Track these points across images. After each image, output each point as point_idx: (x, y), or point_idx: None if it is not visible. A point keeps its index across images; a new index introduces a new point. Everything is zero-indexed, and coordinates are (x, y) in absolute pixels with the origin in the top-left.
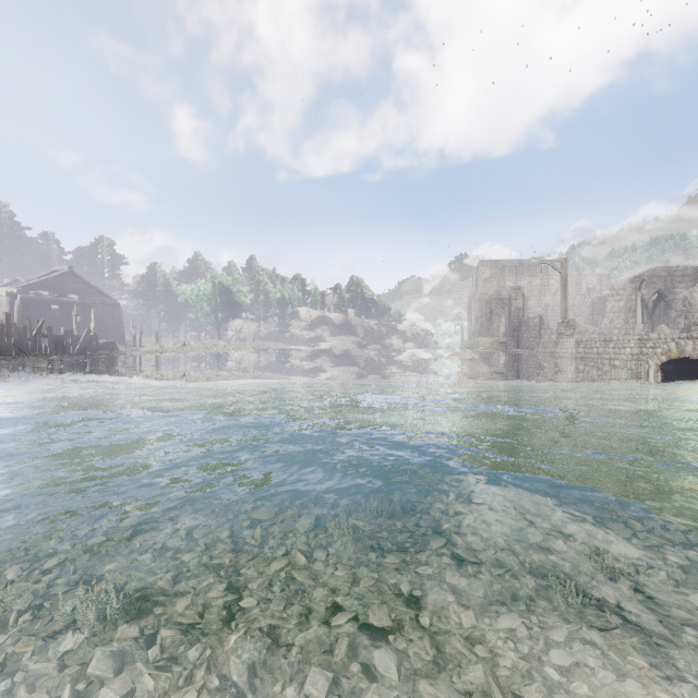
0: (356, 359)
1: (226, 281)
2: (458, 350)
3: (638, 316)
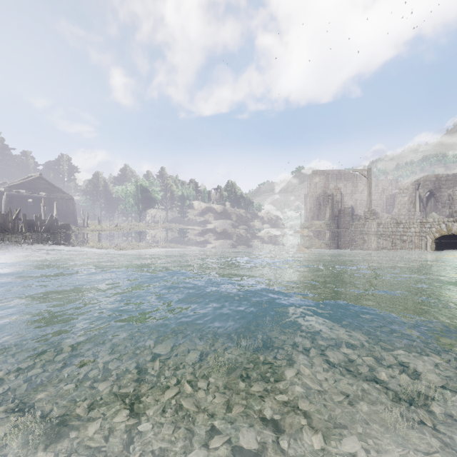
0: (231, 235)
1: (145, 184)
2: (298, 229)
3: (417, 207)
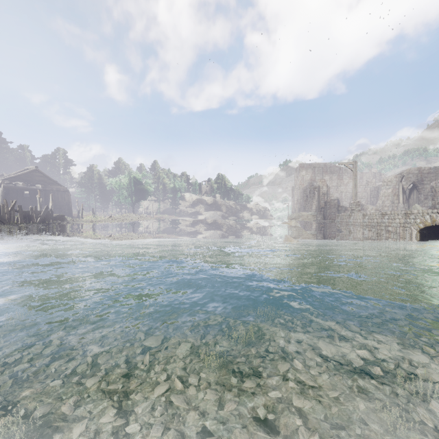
0: (221, 226)
1: (138, 176)
2: (286, 220)
3: (400, 199)
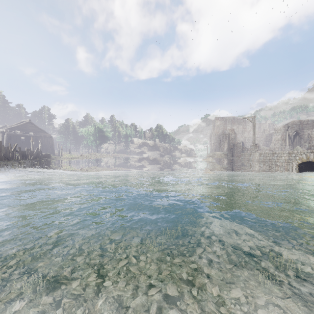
0: (159, 161)
1: (100, 126)
2: (205, 157)
3: (287, 142)
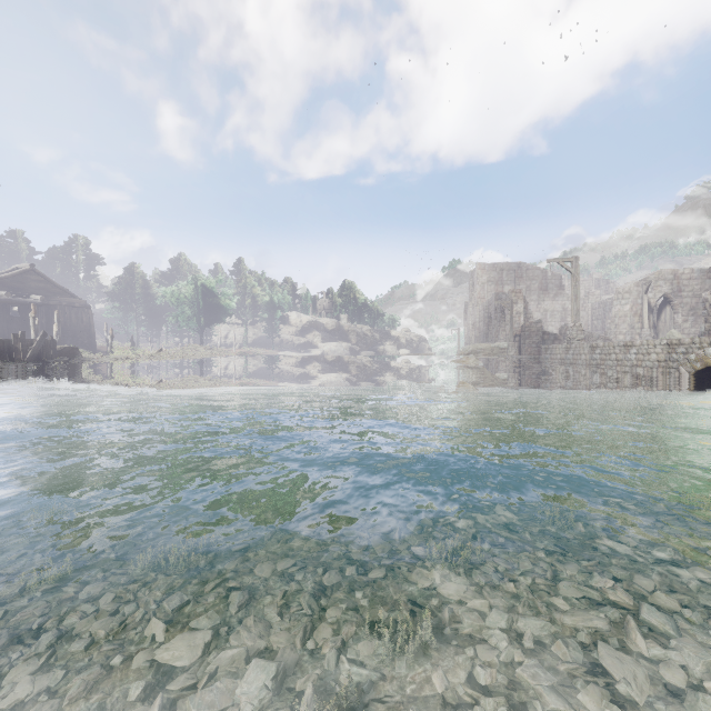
0: (348, 366)
1: (209, 283)
2: (456, 356)
3: (645, 321)
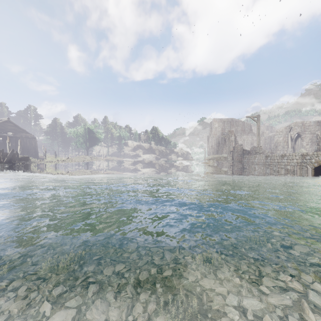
0: (155, 165)
1: (91, 127)
2: (204, 161)
3: (289, 145)
